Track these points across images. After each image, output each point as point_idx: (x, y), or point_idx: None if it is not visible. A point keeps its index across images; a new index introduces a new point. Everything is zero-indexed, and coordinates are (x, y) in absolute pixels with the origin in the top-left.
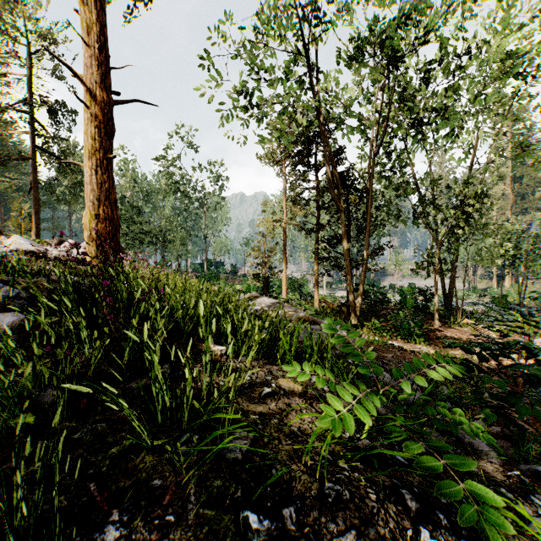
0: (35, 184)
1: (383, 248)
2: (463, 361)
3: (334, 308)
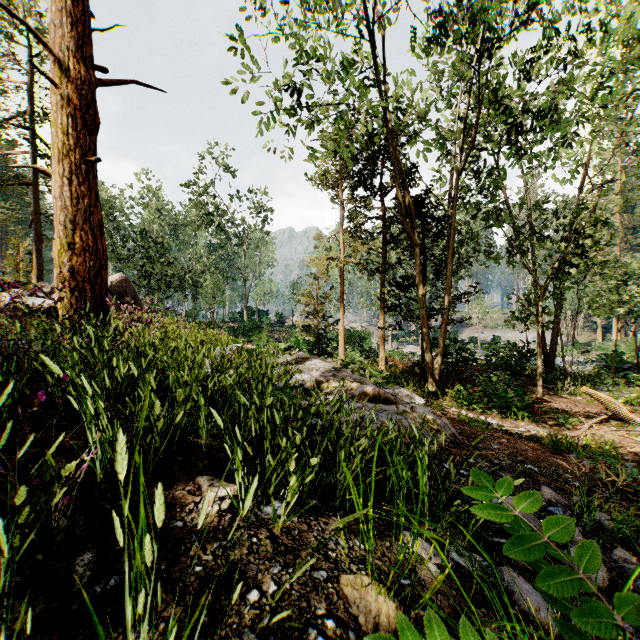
0: (37, 215)
1: (469, 292)
2: (610, 459)
3: (404, 369)
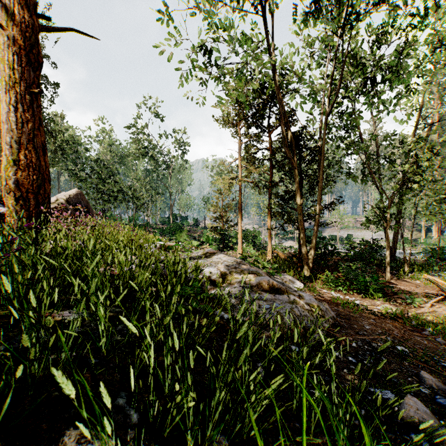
0: None
1: (334, 203)
2: None
3: (286, 259)
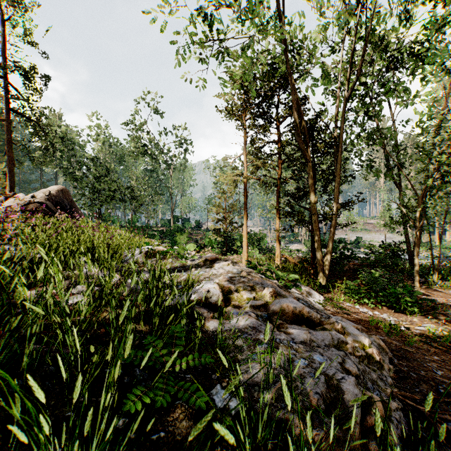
0: (10, 145)
1: (353, 201)
2: None
3: (296, 264)
